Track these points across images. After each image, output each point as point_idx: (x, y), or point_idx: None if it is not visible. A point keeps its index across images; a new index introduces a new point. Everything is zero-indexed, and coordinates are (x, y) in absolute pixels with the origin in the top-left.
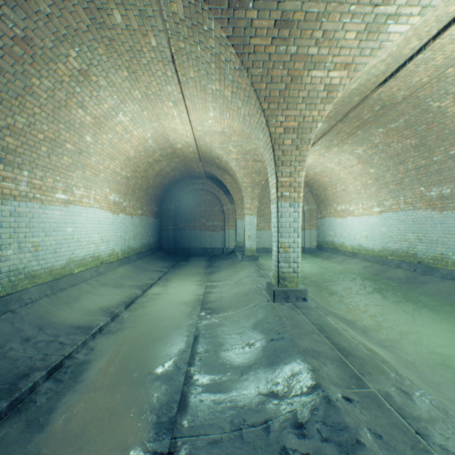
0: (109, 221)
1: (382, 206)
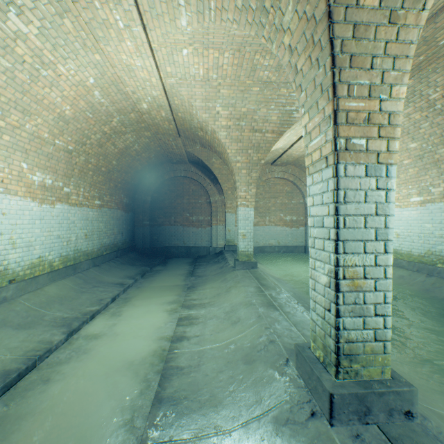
0: (31, 214)
1: (427, 194)
